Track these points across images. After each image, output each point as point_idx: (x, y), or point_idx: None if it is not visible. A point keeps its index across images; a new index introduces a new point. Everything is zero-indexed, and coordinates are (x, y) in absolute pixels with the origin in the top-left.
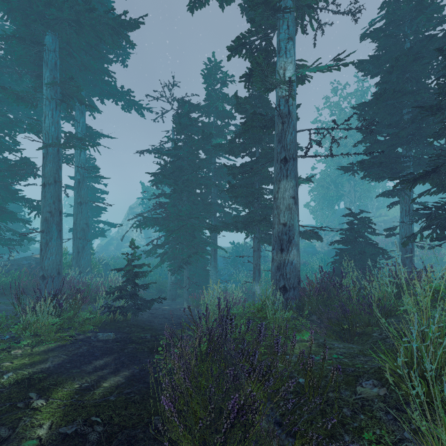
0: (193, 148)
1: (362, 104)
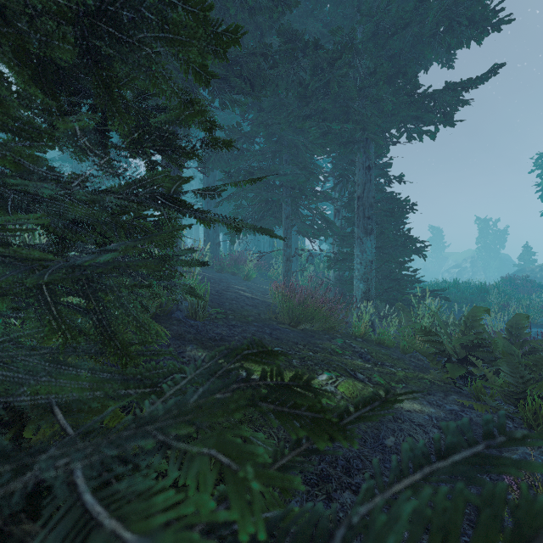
0: None
1: None
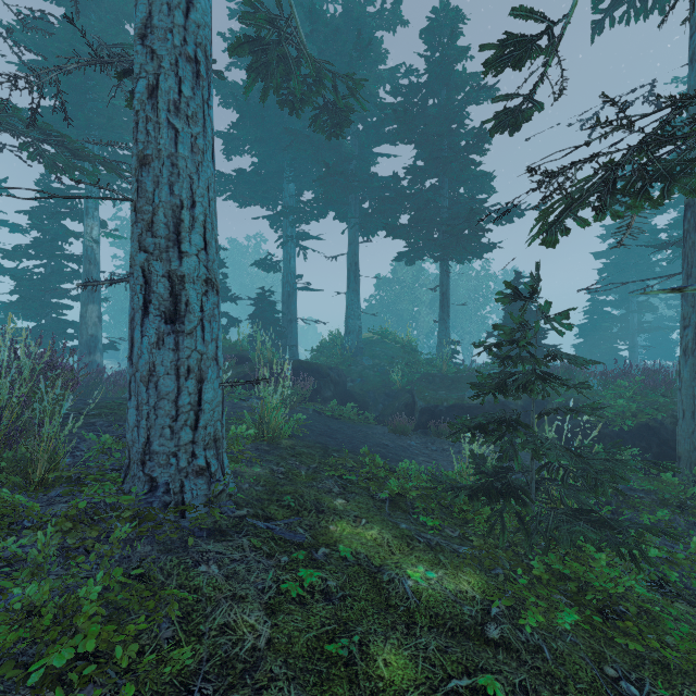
0: None
1: None
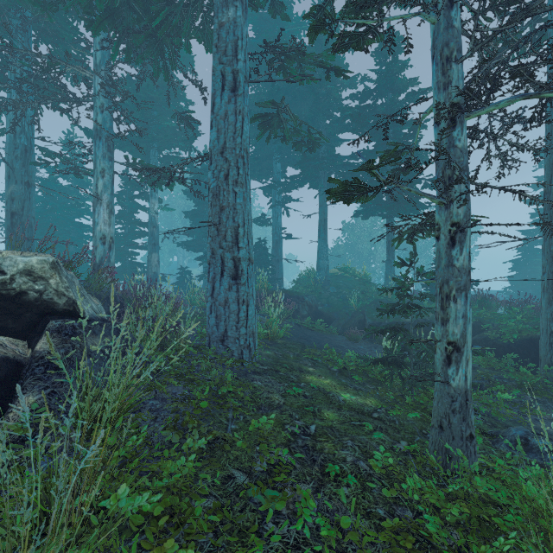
0: (64, 212)
1: (187, 212)
